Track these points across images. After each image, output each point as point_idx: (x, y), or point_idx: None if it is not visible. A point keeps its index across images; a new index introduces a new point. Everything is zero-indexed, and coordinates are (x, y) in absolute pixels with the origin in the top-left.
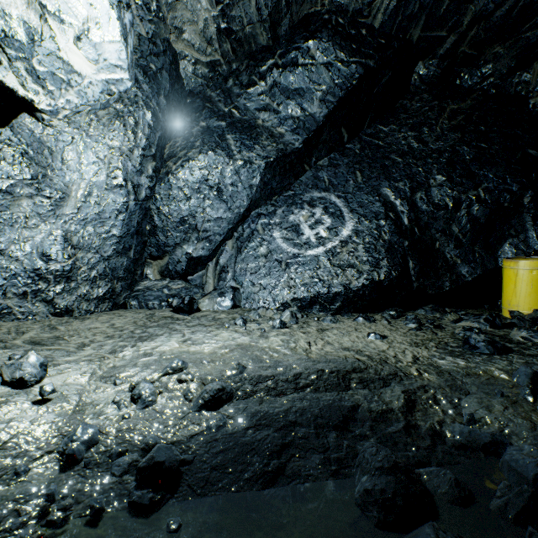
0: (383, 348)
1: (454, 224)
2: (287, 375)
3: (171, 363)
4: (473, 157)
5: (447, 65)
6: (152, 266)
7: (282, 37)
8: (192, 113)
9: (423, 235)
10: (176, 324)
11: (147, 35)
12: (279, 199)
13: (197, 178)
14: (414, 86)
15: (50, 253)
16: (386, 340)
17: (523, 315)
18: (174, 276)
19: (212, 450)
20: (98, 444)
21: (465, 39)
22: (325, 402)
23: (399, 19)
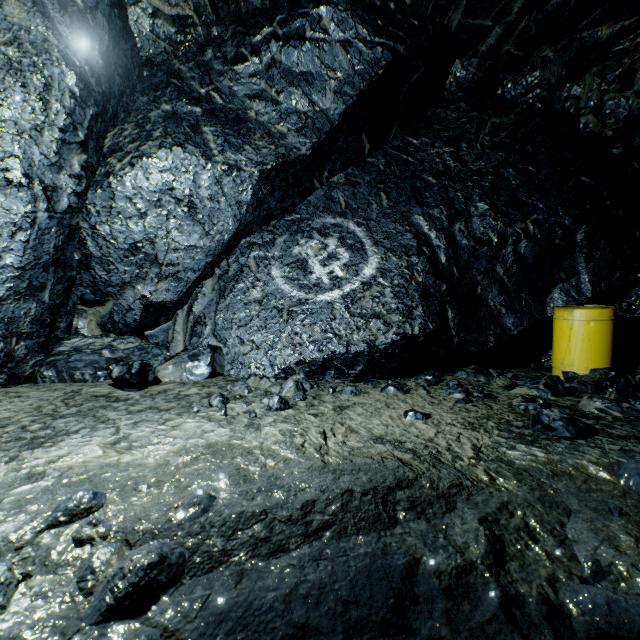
0: (430, 434)
1: (498, 265)
2: (291, 507)
3: (66, 501)
4: (520, 182)
5: (489, 69)
6: (87, 315)
7: None
8: (151, 91)
9: (463, 277)
10: (110, 408)
11: None
12: (279, 225)
13: (156, 185)
14: (449, 91)
15: None
16: (431, 421)
17: (579, 376)
18: (122, 331)
19: None
20: None
21: (512, 35)
22: (359, 561)
23: None
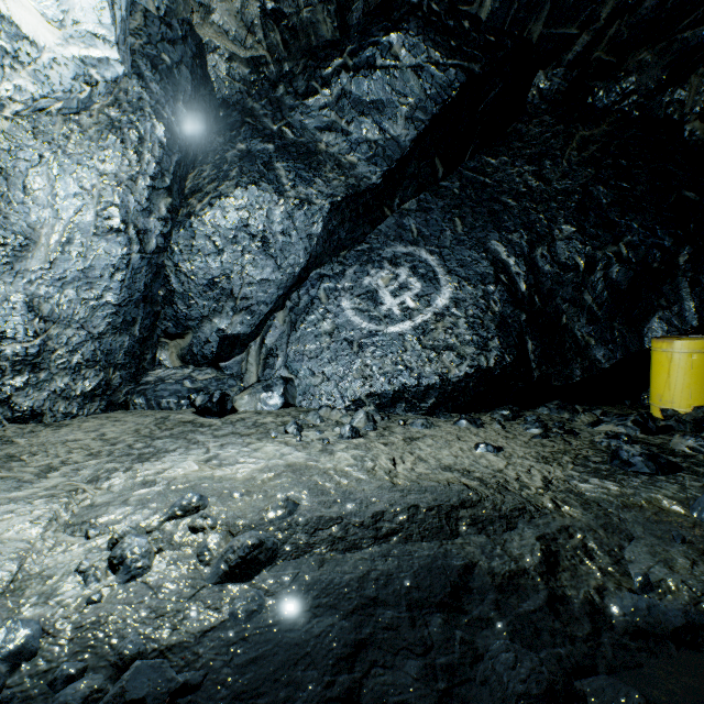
0: (500, 466)
1: (586, 292)
2: (363, 515)
3: (180, 499)
4: (612, 201)
5: (576, 77)
6: (169, 347)
7: (354, 27)
8: (227, 132)
9: (545, 306)
10: (198, 432)
11: (157, 12)
12: (349, 255)
13: (232, 223)
14: (531, 104)
15: (5, 328)
16: (502, 454)
17: (679, 415)
18: (200, 363)
19: (236, 659)
20: (36, 656)
21: (601, 40)
22: (422, 560)
23: (515, 8)
